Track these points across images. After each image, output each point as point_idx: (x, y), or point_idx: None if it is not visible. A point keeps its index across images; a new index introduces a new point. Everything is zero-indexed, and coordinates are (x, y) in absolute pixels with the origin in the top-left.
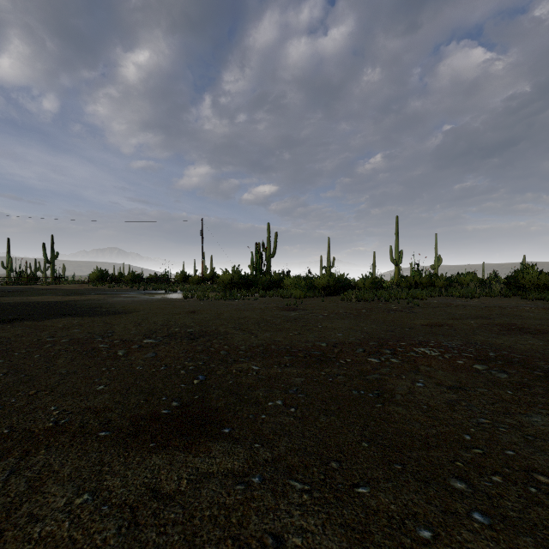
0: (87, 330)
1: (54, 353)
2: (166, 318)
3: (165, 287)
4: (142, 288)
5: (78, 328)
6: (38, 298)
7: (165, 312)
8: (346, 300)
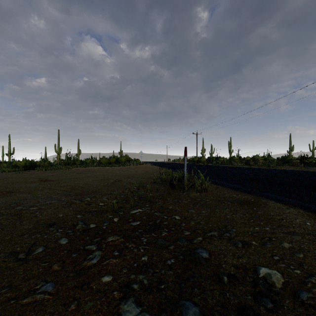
0: None
1: None
2: None
3: None
4: None
5: None
6: None
7: None
8: (39, 171)
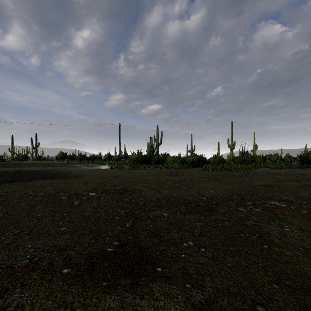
0: (55, 187)
1: (34, 203)
2: (102, 180)
3: (99, 162)
4: (86, 163)
5: (49, 186)
6: (27, 168)
7: (101, 177)
8: (205, 170)
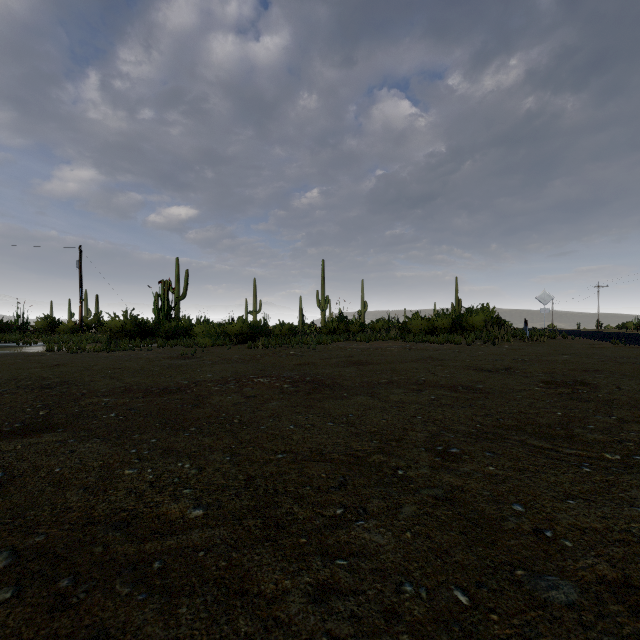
0: None
1: None
2: (15, 373)
3: (16, 338)
4: None
5: None
6: None
7: (15, 368)
8: (255, 347)
